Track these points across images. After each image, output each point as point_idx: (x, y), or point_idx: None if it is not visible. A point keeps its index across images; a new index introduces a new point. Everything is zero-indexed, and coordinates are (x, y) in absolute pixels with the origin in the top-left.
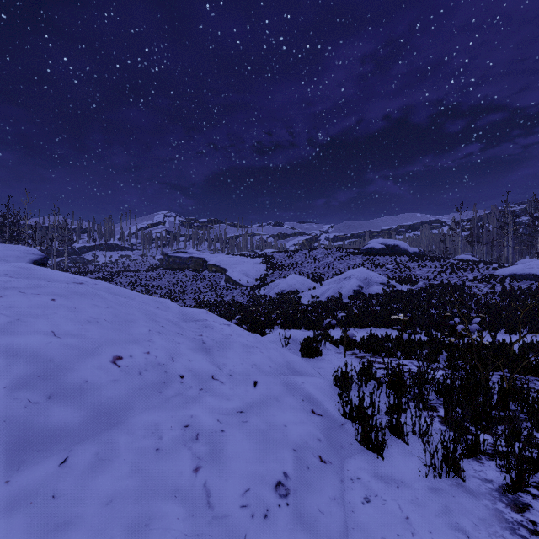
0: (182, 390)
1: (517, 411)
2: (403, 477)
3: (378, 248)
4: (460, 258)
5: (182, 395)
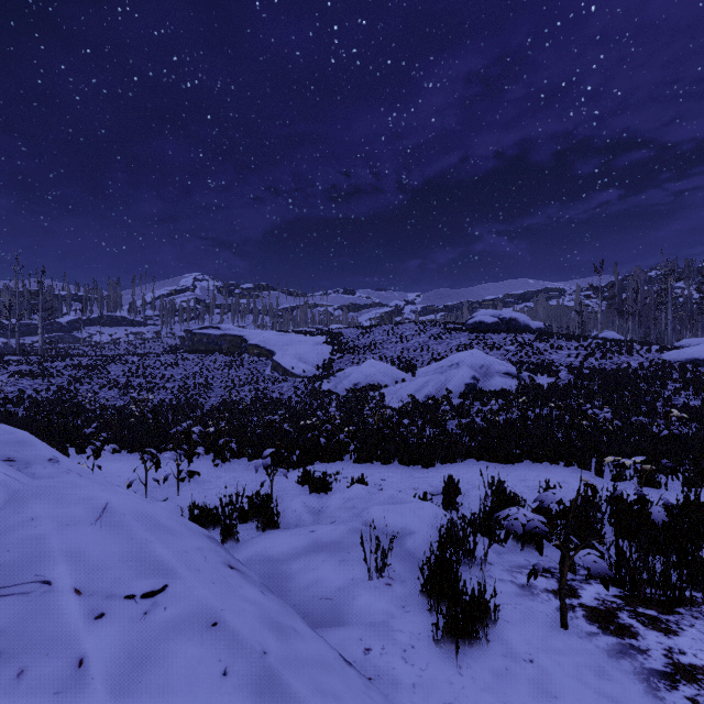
0: None
1: None
2: None
3: (490, 323)
4: (602, 337)
5: None
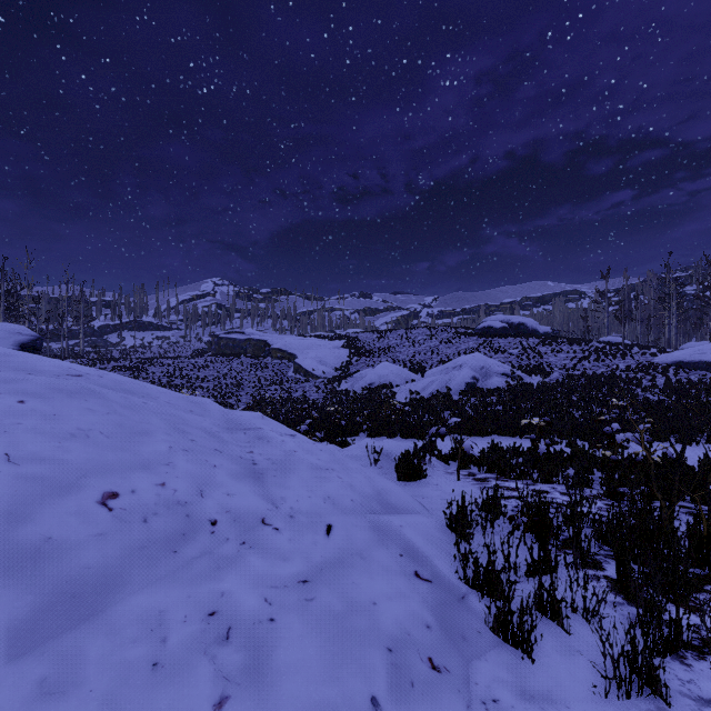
0: (212, 546)
1: None
2: (568, 696)
3: (498, 328)
4: (606, 341)
5: (211, 555)
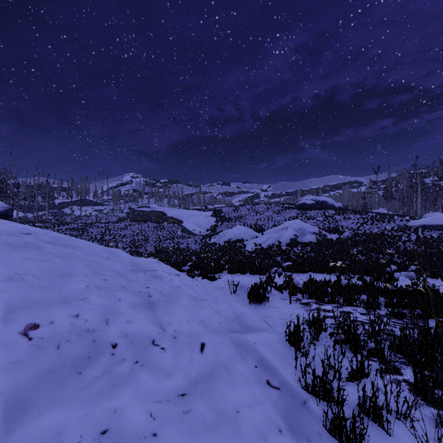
0: (111, 366)
1: None
2: None
3: (309, 204)
4: (377, 212)
5: (109, 374)
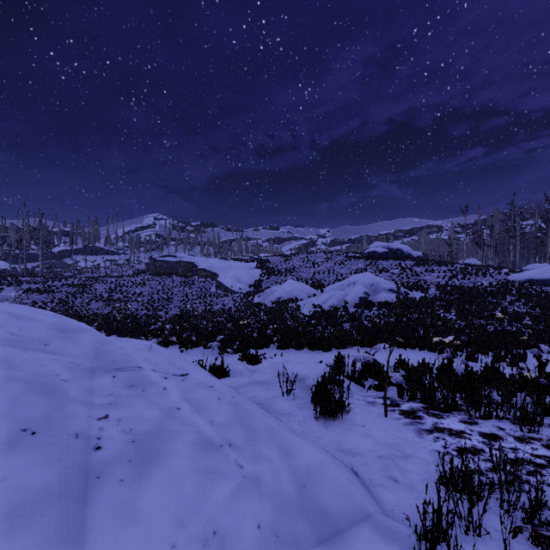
0: None
1: None
2: None
3: (381, 252)
4: (466, 263)
5: None
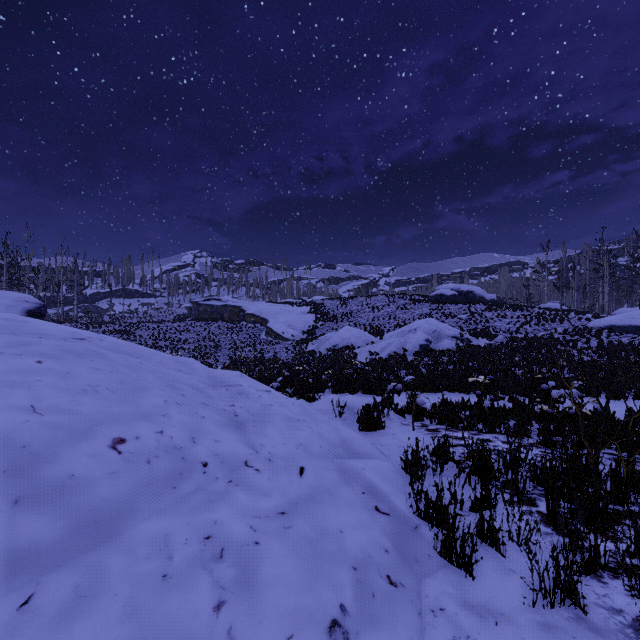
0: (204, 483)
1: (637, 504)
2: (503, 606)
3: (449, 295)
4: (546, 307)
5: (204, 491)
